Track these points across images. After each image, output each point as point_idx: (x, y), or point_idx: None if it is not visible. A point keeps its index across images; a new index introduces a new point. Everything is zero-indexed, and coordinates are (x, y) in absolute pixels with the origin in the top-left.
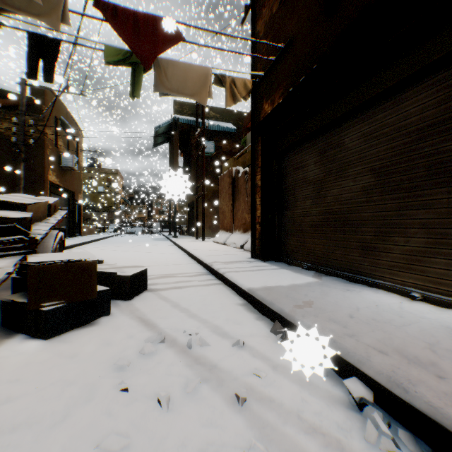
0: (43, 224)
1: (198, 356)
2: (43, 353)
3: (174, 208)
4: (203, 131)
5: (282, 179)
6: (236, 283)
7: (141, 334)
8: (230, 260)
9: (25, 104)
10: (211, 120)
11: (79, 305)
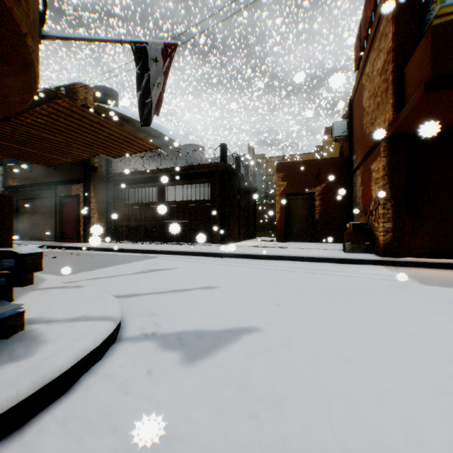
0: None
1: None
2: None
3: None
4: None
5: (20, 209)
6: None
7: None
8: None
9: None
10: None
11: None
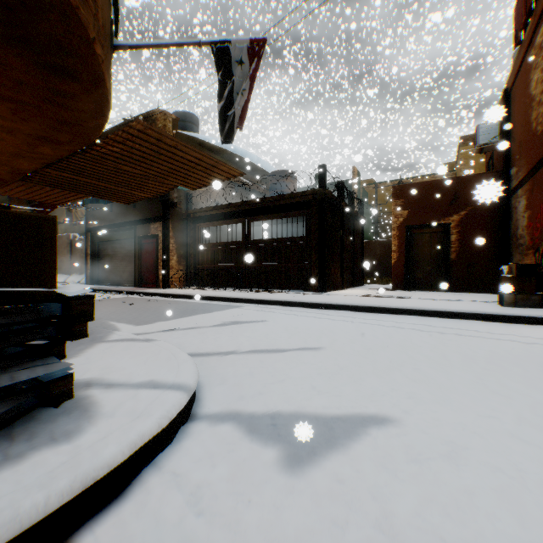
0: None
1: None
2: None
3: None
4: None
5: (101, 252)
6: None
7: None
8: None
9: None
10: None
11: None
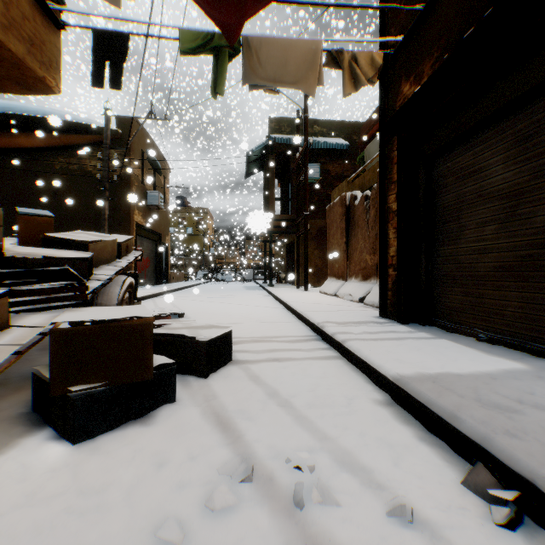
0: (108, 267)
1: (317, 536)
2: (59, 474)
3: (270, 250)
4: (305, 149)
5: (434, 197)
6: (369, 362)
7: (214, 452)
8: (349, 319)
9: (109, 137)
10: (316, 137)
11: (127, 389)
